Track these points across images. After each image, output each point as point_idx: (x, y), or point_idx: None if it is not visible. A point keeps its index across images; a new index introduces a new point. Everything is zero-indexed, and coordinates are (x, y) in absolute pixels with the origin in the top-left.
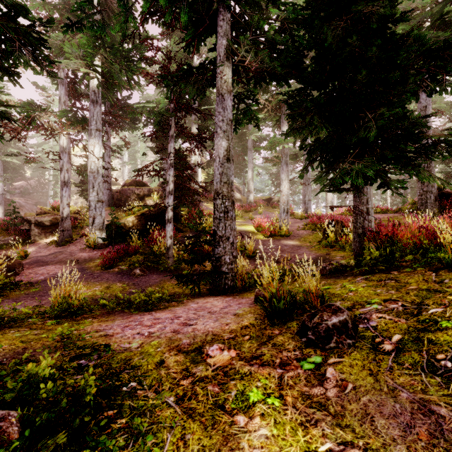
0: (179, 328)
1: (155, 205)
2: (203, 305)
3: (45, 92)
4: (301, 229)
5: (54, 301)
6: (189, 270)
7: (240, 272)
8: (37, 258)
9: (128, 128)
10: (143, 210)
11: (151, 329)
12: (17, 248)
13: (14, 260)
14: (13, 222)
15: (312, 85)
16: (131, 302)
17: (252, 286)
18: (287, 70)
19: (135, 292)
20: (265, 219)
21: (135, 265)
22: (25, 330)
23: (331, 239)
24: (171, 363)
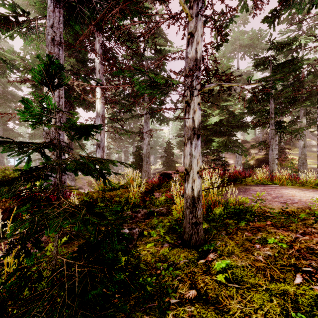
0: None
1: None
2: None
3: None
4: None
5: None
6: None
7: None
8: None
9: None
10: (256, 158)
11: None
12: None
13: None
14: None
15: None
16: None
17: None
18: None
19: None
20: None
21: None
22: None
23: None
24: None
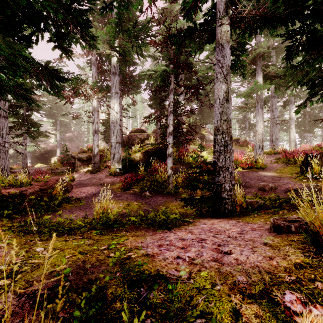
0: (216, 255)
1: (159, 143)
2: (213, 227)
3: (84, 71)
4: (273, 162)
5: (96, 215)
6: (185, 194)
7: (238, 199)
8: (80, 181)
9: (133, 92)
10: (146, 149)
11: (189, 254)
12: (68, 174)
13: (67, 182)
14: (66, 158)
15: (320, 19)
16: (153, 220)
17: (250, 211)
18: (289, 10)
19: (148, 210)
20: (240, 155)
21: (145, 189)
22: (80, 238)
23: (316, 171)
24: (251, 318)
